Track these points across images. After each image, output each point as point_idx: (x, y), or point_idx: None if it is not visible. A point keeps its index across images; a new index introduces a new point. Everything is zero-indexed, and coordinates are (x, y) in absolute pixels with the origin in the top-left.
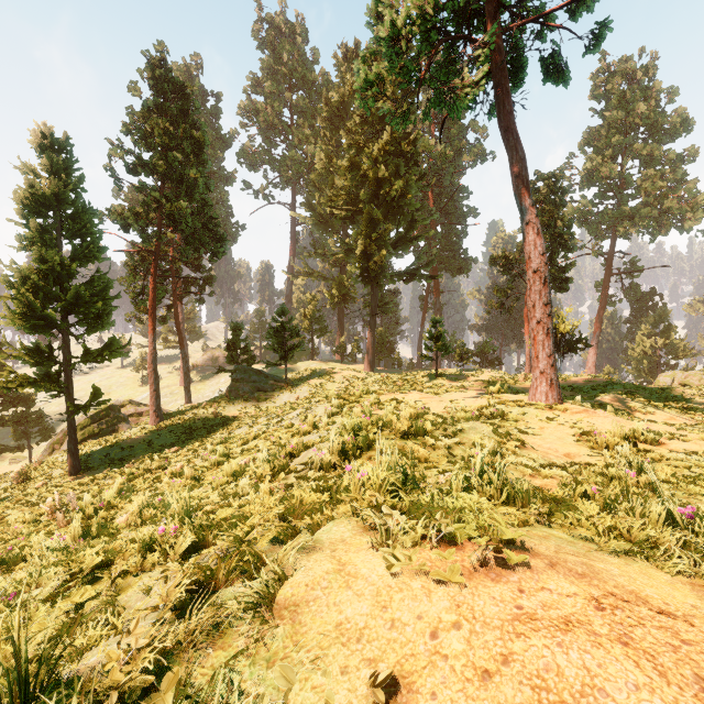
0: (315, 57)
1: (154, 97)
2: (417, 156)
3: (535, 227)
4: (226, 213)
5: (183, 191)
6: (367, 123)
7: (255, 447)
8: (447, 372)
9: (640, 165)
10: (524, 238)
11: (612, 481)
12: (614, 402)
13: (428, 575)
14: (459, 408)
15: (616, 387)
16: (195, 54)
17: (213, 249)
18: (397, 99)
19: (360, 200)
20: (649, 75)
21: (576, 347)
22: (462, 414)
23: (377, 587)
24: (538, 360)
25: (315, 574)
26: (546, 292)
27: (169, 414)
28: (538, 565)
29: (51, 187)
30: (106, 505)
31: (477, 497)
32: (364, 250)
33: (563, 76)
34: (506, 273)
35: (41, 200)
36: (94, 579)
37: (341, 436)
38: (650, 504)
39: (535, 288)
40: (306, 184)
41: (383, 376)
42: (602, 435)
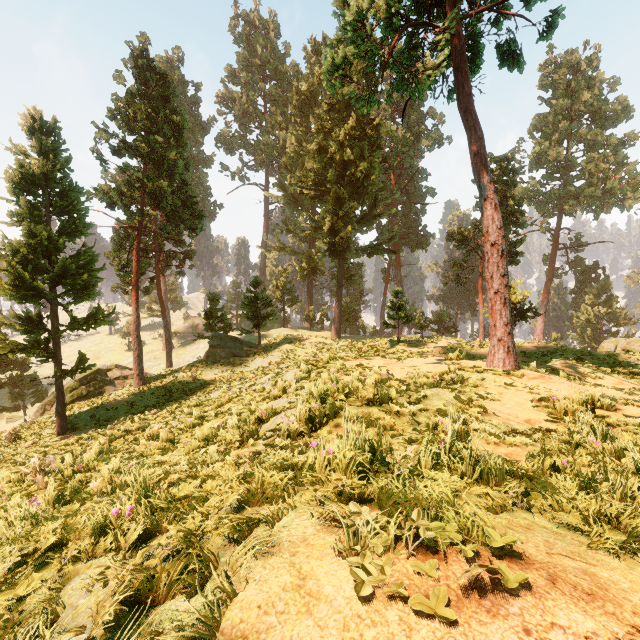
0: (286, 50)
1: (137, 85)
2: (380, 140)
3: (492, 202)
4: (205, 193)
5: (164, 172)
6: (334, 110)
7: (228, 410)
8: (408, 339)
9: (584, 149)
10: (482, 213)
11: (575, 449)
12: (565, 367)
13: (406, 600)
14: (421, 374)
15: (566, 353)
16: (176, 47)
17: (192, 225)
18: (362, 88)
19: (327, 181)
20: (593, 66)
21: (527, 315)
22: (424, 379)
23: (344, 617)
24: (496, 328)
25: (269, 590)
26: (503, 263)
27: (152, 377)
28: (537, 583)
29: (39, 167)
30: (83, 467)
31: (448, 474)
32: (331, 226)
33: (518, 61)
34: (462, 247)
35: (30, 179)
36: (46, 561)
37: (308, 402)
38: (633, 484)
39: (492, 260)
40: (278, 166)
41: (349, 343)
42: (560, 401)
